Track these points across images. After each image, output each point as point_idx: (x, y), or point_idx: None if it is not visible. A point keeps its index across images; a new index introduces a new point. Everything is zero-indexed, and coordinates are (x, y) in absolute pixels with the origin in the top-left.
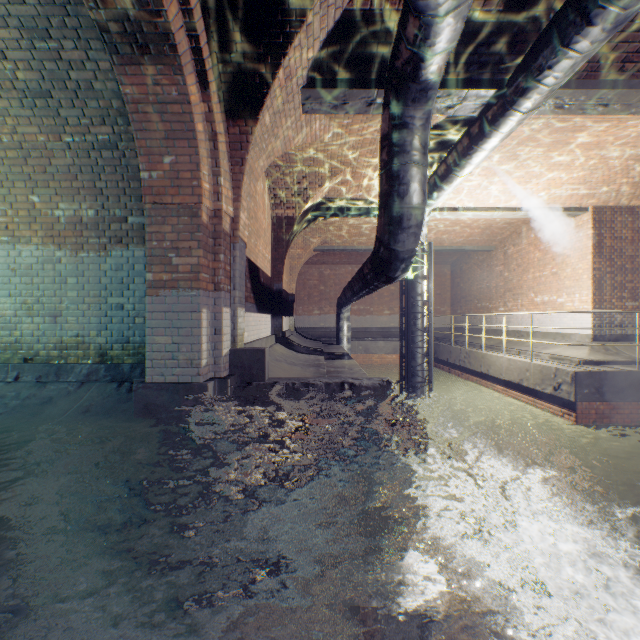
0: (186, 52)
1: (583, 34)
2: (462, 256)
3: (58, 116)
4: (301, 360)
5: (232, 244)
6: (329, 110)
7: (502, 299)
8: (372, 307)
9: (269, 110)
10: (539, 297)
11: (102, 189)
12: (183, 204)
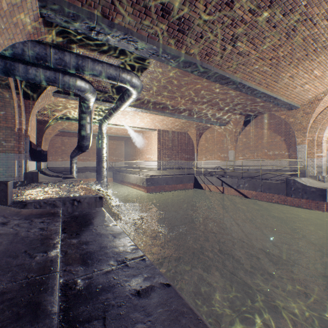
0: (13, 87)
1: (125, 102)
2: (128, 138)
3: None
4: (52, 179)
5: (25, 138)
6: (63, 98)
7: (139, 156)
8: (90, 158)
9: (41, 98)
10: (147, 156)
11: None
12: (8, 126)
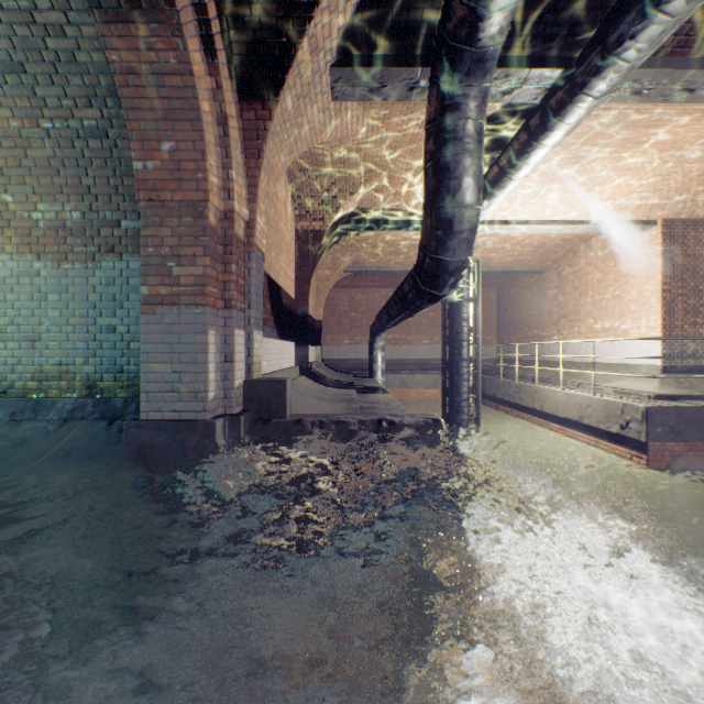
0: (187, 8)
1: None
2: (510, 279)
3: (34, 96)
4: (330, 394)
5: (247, 254)
6: (363, 96)
7: (556, 326)
8: (409, 336)
9: (291, 91)
10: (599, 323)
11: (89, 187)
12: (185, 202)
